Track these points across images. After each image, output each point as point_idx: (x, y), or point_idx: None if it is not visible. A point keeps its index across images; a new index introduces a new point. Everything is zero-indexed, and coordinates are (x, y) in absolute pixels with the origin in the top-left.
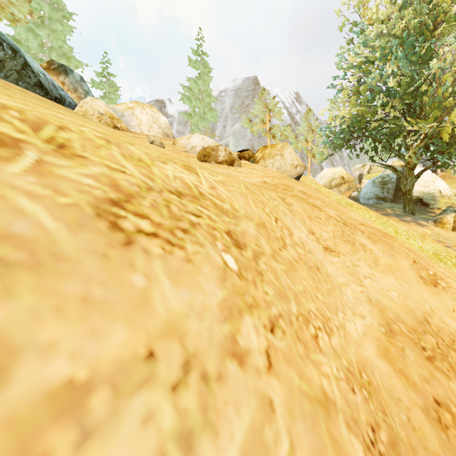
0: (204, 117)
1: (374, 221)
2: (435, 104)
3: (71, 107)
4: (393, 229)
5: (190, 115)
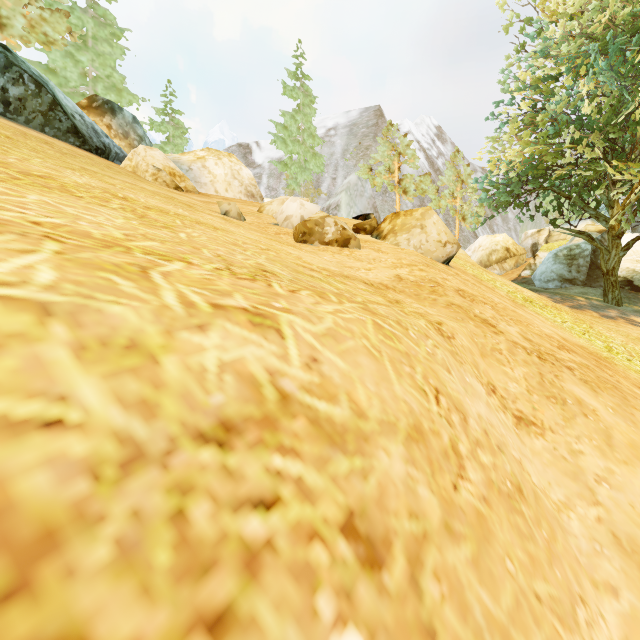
0: (306, 166)
1: (571, 330)
2: None
3: (119, 161)
4: (603, 341)
5: (285, 165)
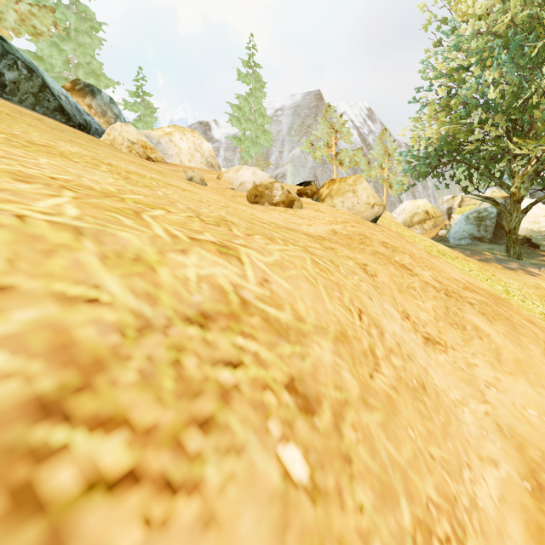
0: (257, 141)
1: (476, 277)
2: None
3: (98, 135)
4: (502, 286)
5: (240, 140)
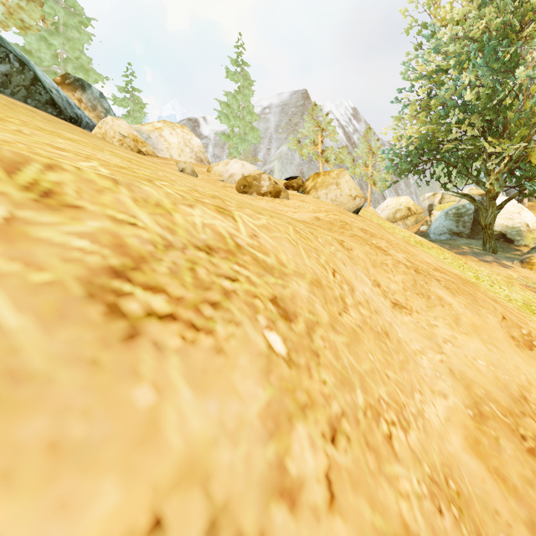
0: (245, 138)
1: (450, 264)
2: (522, 120)
3: (89, 129)
4: (473, 273)
5: (228, 136)
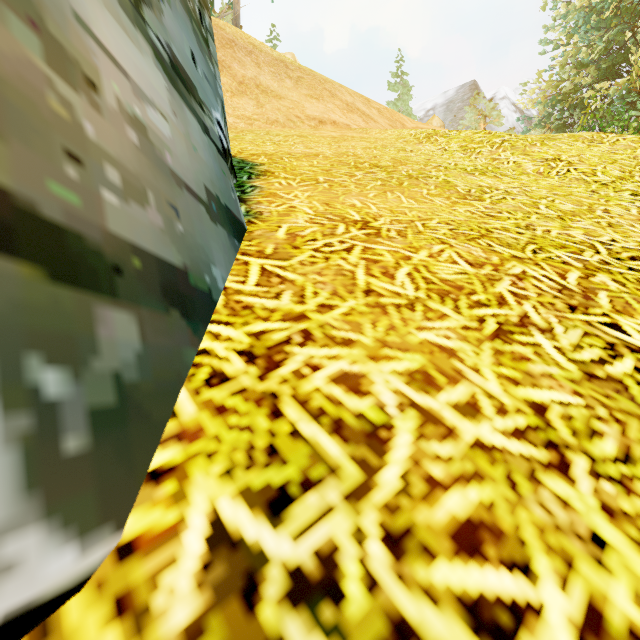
0: None
1: None
2: None
3: None
4: None
5: None
